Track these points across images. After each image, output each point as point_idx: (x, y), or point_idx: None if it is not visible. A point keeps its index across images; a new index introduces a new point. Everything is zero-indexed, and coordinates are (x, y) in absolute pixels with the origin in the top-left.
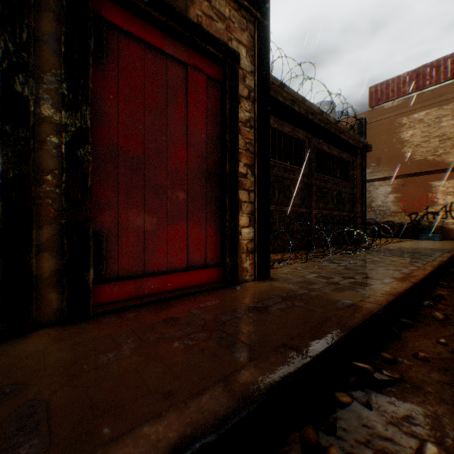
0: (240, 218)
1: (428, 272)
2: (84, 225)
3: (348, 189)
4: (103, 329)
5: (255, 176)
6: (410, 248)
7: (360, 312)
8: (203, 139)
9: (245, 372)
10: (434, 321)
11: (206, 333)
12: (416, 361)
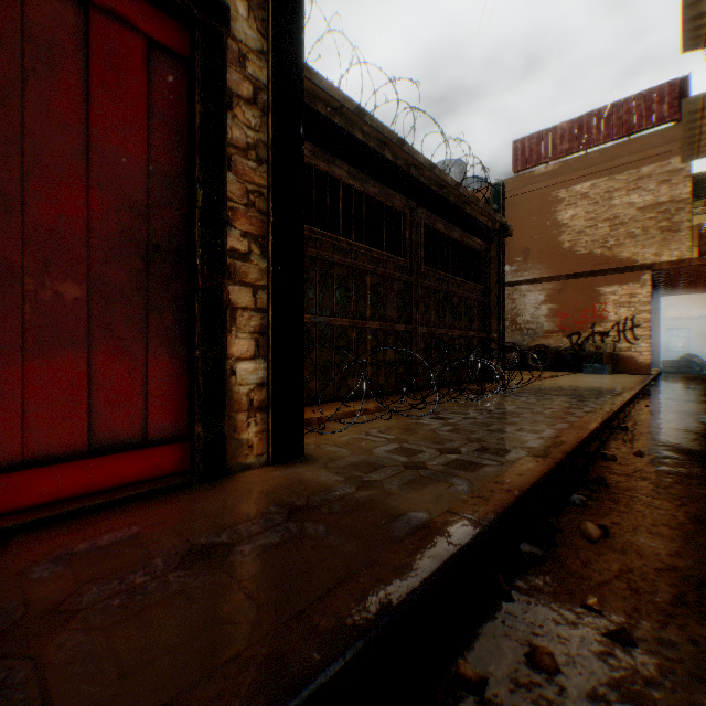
0: (231, 341)
1: (584, 435)
2: None
3: (478, 294)
4: None
5: (268, 259)
6: (567, 388)
7: (432, 548)
8: (139, 173)
9: None
10: (585, 542)
11: None
12: (532, 674)
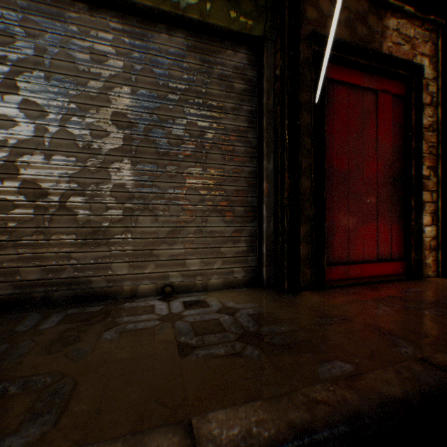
0: (422, 217)
1: None
2: (322, 224)
3: None
4: (347, 296)
5: (436, 177)
6: None
7: None
8: (388, 150)
9: None
10: None
11: (442, 309)
12: None
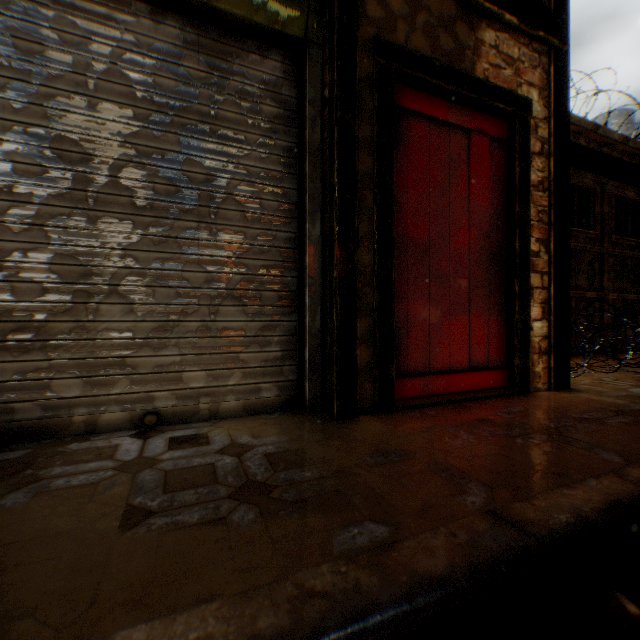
0: (530, 308)
1: None
2: (389, 318)
3: None
4: (421, 421)
5: (548, 254)
6: None
7: None
8: (486, 214)
9: (631, 470)
10: None
11: (543, 436)
12: None
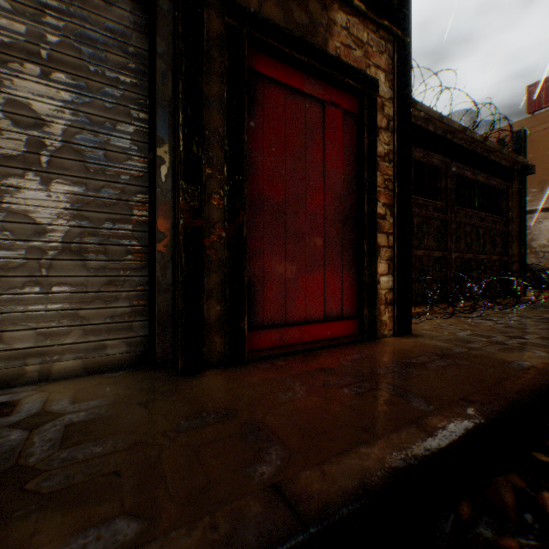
0: (378, 264)
1: None
2: (241, 273)
3: (499, 225)
4: (265, 373)
5: (394, 217)
6: None
7: (545, 375)
8: (340, 179)
9: (432, 418)
10: None
11: (370, 383)
12: None
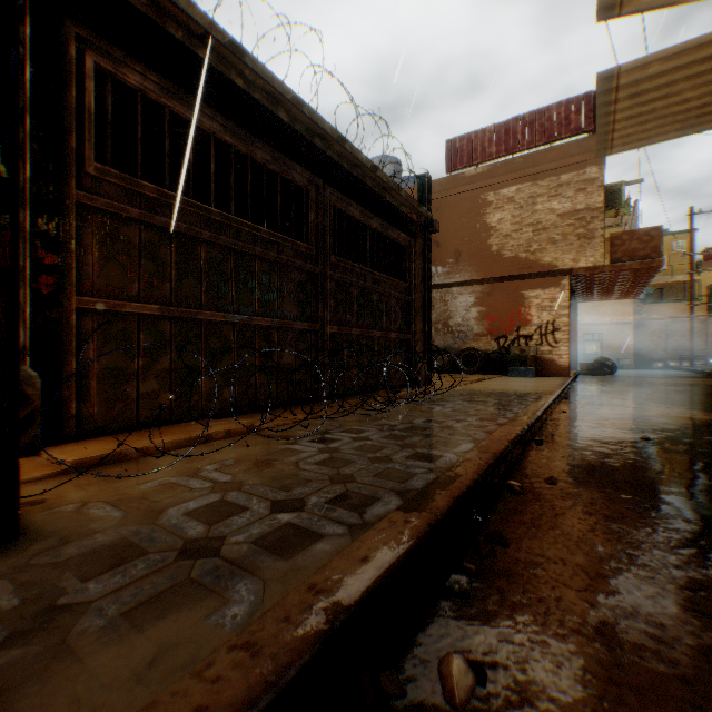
0: None
1: (488, 461)
2: None
3: (402, 292)
4: None
5: None
6: (490, 393)
7: None
8: None
9: None
10: (446, 705)
11: None
12: None
